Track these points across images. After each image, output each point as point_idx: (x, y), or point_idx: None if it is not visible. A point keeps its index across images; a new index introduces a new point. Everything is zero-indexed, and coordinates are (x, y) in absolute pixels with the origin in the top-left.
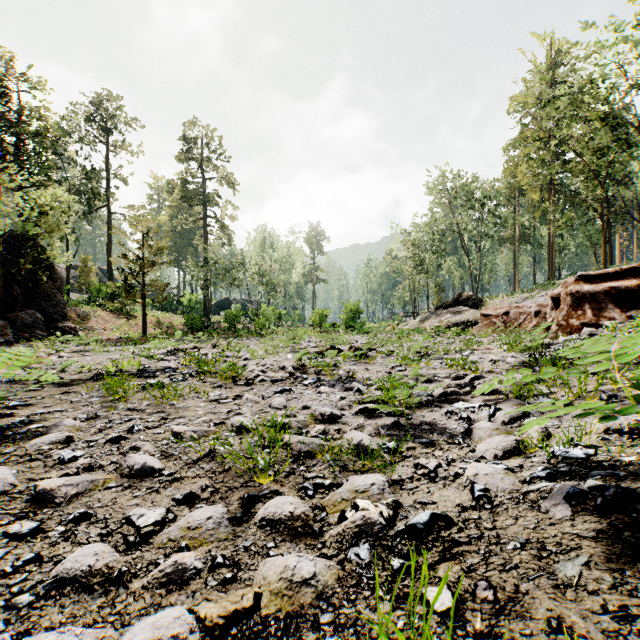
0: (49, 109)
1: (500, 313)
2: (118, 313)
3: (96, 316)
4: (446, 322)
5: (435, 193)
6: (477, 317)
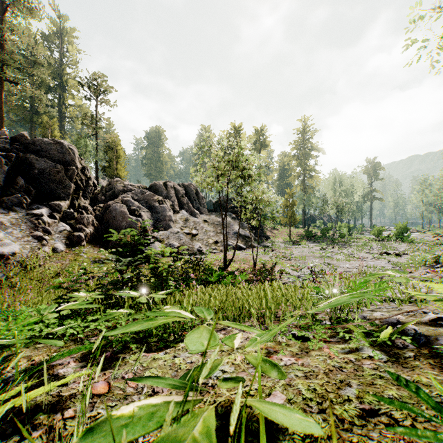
0: None
1: None
2: (272, 228)
3: (267, 230)
4: None
5: None
6: None
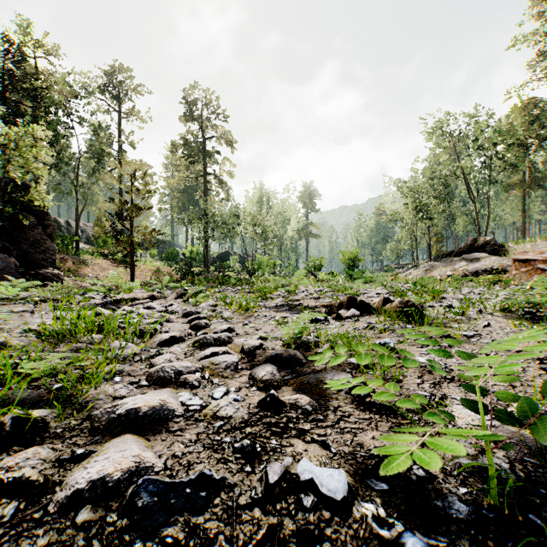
0: (64, 76)
1: None
2: (118, 262)
3: (94, 264)
4: (462, 270)
5: (437, 136)
6: (504, 264)
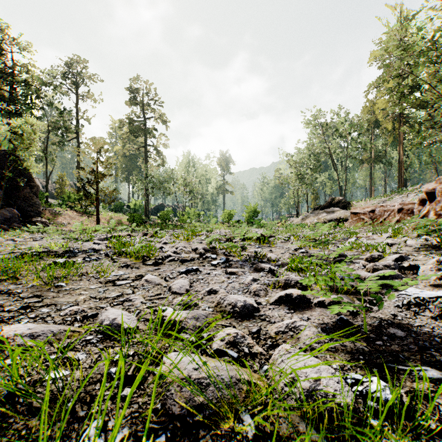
0: (34, 67)
1: (367, 211)
2: (81, 212)
3: (65, 214)
4: (323, 219)
5: (312, 126)
6: (347, 215)
